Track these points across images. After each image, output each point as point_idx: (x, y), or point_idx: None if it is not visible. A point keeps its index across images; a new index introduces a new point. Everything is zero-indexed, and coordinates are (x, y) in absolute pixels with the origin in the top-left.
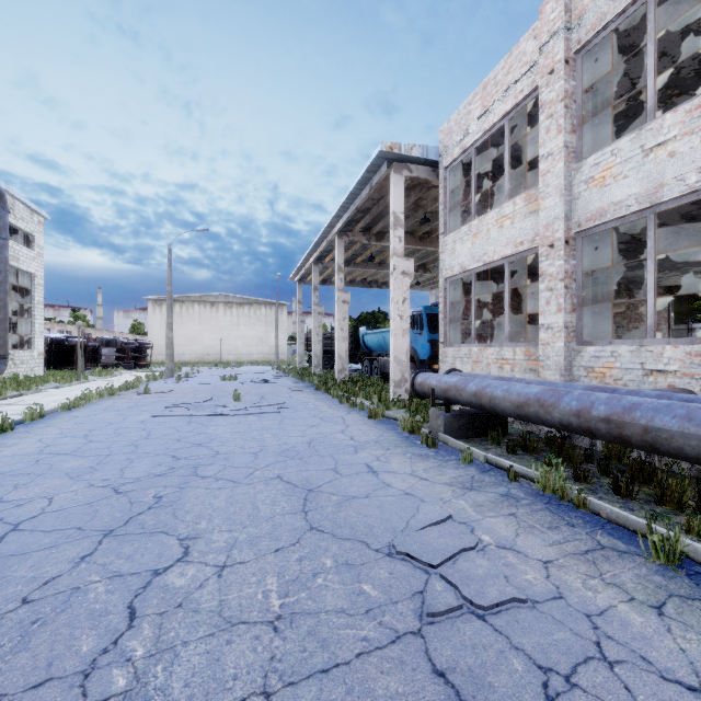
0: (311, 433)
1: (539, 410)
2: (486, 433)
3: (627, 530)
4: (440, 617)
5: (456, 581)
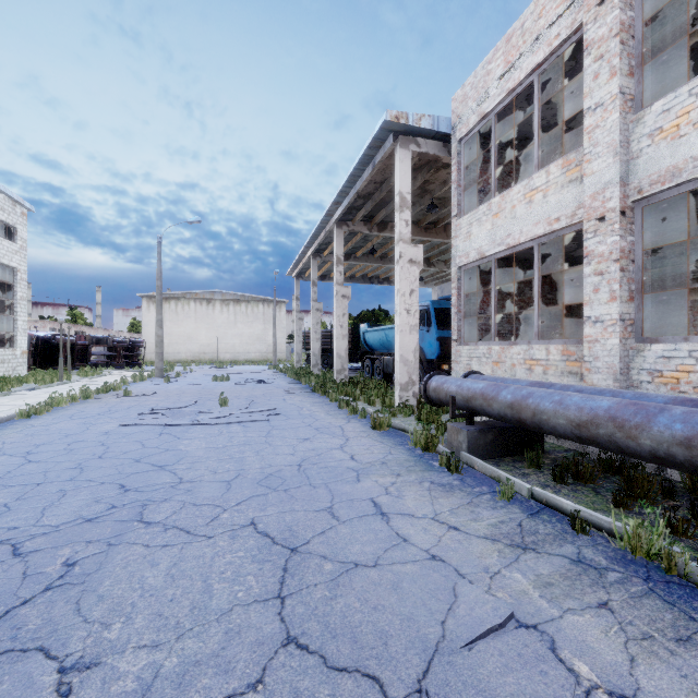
0: (303, 449)
1: (615, 432)
2: (519, 451)
3: None
4: None
5: None
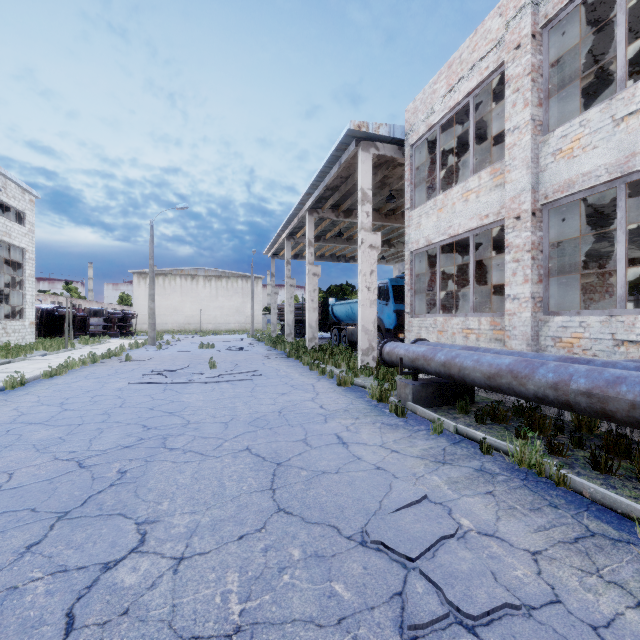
0: (282, 401)
1: (512, 381)
2: (453, 401)
3: (614, 512)
4: (424, 629)
5: (438, 579)
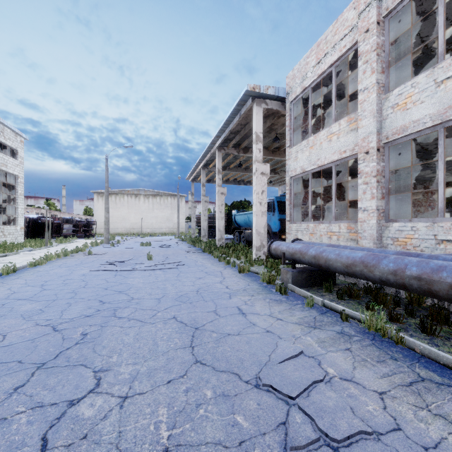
0: (199, 283)
1: (363, 269)
2: (321, 283)
3: (438, 364)
4: (302, 450)
5: (312, 413)
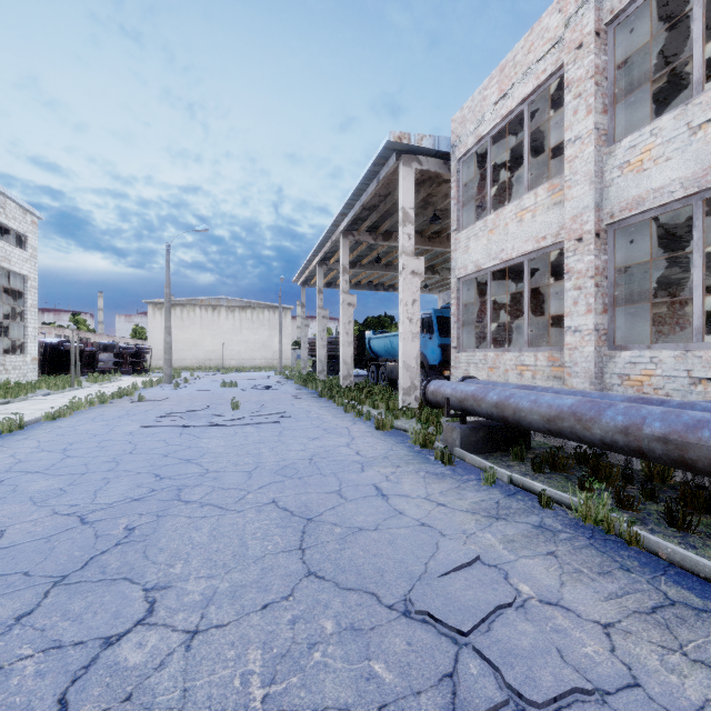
0: (313, 446)
1: (575, 425)
2: (507, 447)
3: (696, 577)
4: None
5: (495, 658)
